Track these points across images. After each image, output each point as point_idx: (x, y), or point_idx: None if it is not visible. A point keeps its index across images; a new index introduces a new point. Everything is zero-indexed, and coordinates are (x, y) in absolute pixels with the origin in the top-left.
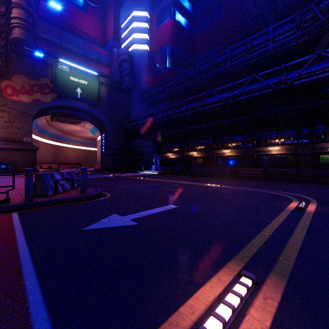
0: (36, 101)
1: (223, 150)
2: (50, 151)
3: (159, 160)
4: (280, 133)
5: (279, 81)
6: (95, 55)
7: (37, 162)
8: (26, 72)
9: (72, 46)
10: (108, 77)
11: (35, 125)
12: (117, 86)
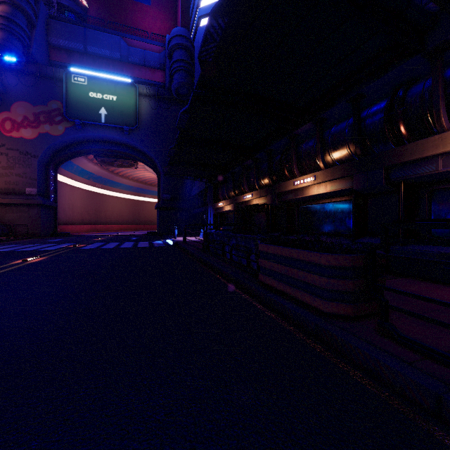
0: (43, 136)
1: (298, 179)
2: (127, 208)
3: (212, 217)
4: None
5: None
6: (138, 54)
7: (102, 222)
8: (30, 97)
9: (101, 48)
10: (163, 86)
11: (87, 174)
12: (170, 96)
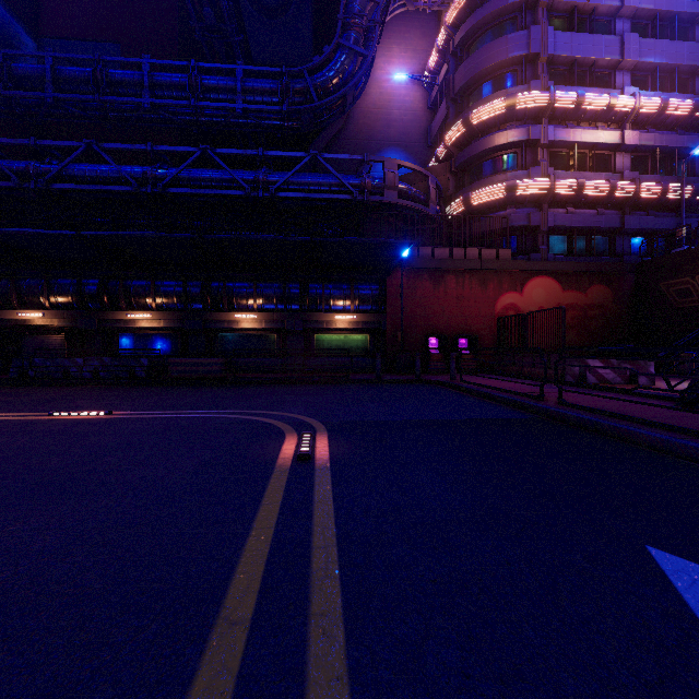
0: None
1: (132, 312)
2: None
3: None
4: (257, 287)
5: (255, 181)
6: None
7: None
8: None
9: None
10: None
11: None
12: None
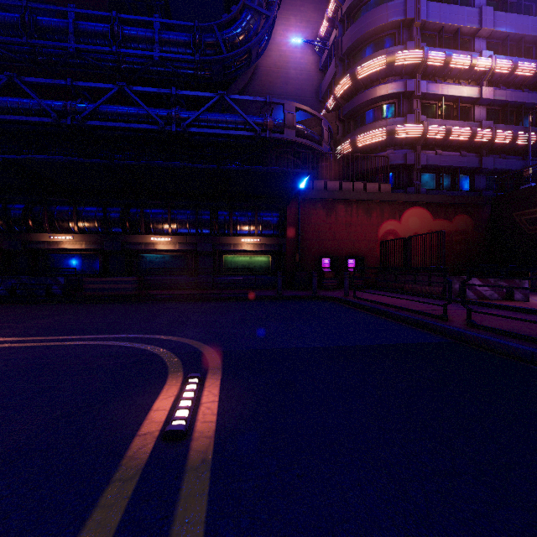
0: None
1: (55, 235)
2: None
3: None
4: (172, 213)
5: (168, 116)
6: None
7: None
8: None
9: None
10: None
11: None
12: None
